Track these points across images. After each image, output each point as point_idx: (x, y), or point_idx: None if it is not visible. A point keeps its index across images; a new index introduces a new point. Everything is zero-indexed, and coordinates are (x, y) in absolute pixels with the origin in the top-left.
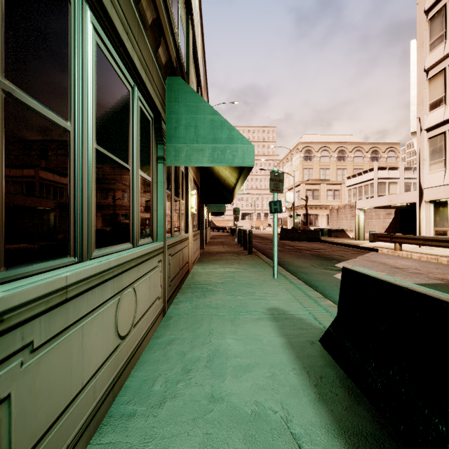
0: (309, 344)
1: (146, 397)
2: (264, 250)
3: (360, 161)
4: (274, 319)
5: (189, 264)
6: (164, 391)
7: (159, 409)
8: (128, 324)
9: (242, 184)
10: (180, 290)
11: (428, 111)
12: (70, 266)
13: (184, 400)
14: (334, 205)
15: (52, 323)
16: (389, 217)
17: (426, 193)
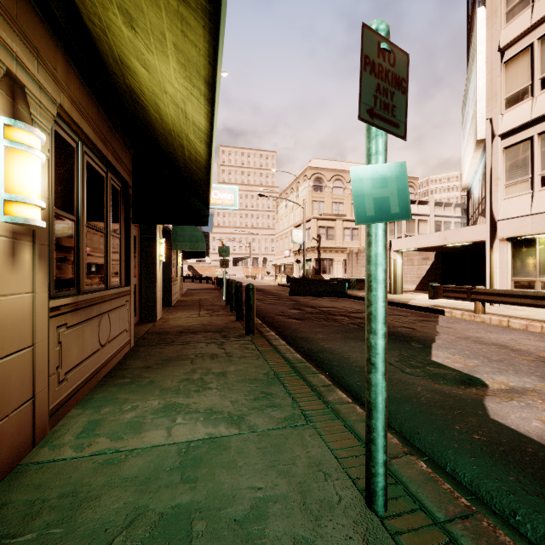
0: None
1: None
2: (273, 317)
3: None
4: None
5: None
6: None
7: None
8: None
9: None
10: None
11: (503, 108)
12: None
13: None
14: (352, 248)
15: None
16: (425, 263)
17: (503, 227)
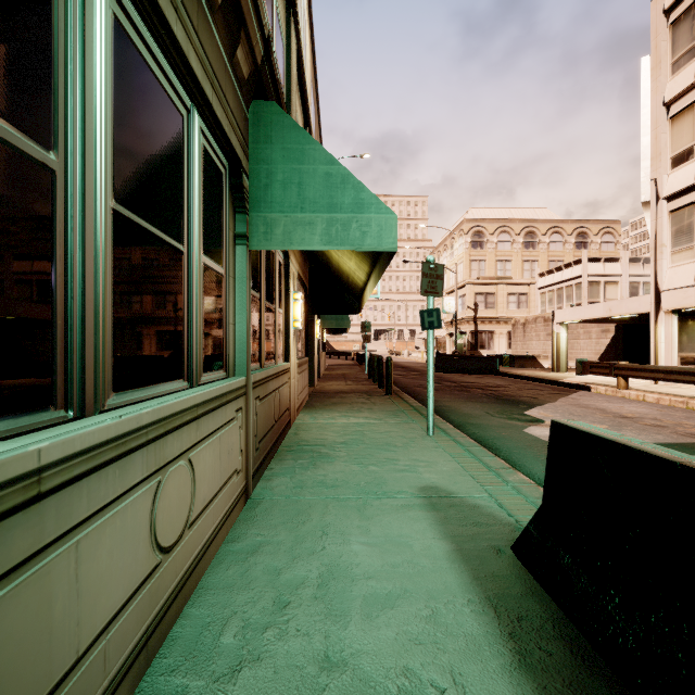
0: (493, 552)
1: (207, 659)
2: (411, 387)
3: (560, 248)
4: (432, 507)
5: (290, 412)
6: (240, 647)
7: (229, 684)
8: (178, 524)
9: (376, 281)
10: (276, 456)
11: (669, 168)
12: (54, 428)
13: (276, 667)
14: (518, 318)
15: (2, 547)
16: (605, 337)
17: (667, 298)
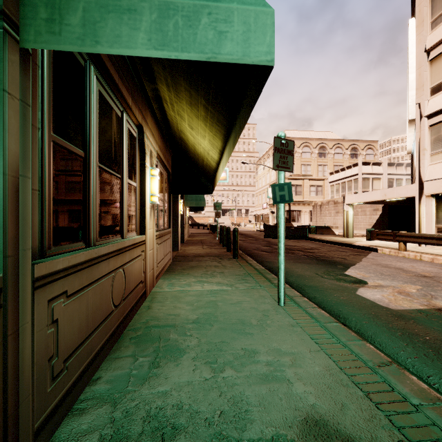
0: None
1: None
2: (251, 250)
3: (341, 157)
4: None
5: (146, 283)
6: None
7: None
8: None
9: (231, 151)
10: (114, 348)
11: (429, 95)
12: None
13: None
14: (317, 201)
15: None
16: (375, 214)
17: (428, 186)
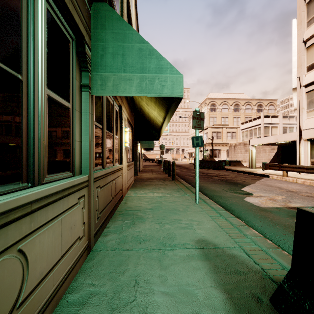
0: (254, 301)
1: None
2: (184, 176)
3: (250, 111)
4: (205, 256)
5: (122, 191)
6: None
7: None
8: (0, 313)
9: (169, 120)
10: (112, 217)
11: (306, 72)
12: None
13: None
14: (232, 143)
15: None
16: (272, 152)
17: (305, 133)
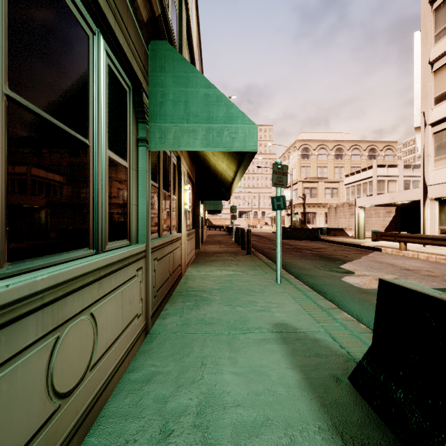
0: (333, 381)
1: None
2: (263, 249)
3: (358, 159)
4: (283, 340)
5: (181, 267)
6: None
7: None
8: (79, 369)
9: (241, 176)
10: (170, 299)
11: (433, 105)
12: None
13: None
14: (332, 204)
15: None
16: (389, 216)
17: (431, 190)
